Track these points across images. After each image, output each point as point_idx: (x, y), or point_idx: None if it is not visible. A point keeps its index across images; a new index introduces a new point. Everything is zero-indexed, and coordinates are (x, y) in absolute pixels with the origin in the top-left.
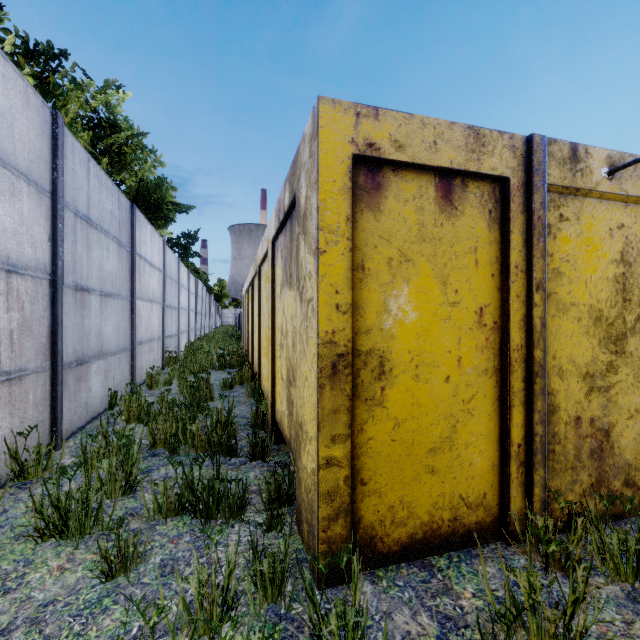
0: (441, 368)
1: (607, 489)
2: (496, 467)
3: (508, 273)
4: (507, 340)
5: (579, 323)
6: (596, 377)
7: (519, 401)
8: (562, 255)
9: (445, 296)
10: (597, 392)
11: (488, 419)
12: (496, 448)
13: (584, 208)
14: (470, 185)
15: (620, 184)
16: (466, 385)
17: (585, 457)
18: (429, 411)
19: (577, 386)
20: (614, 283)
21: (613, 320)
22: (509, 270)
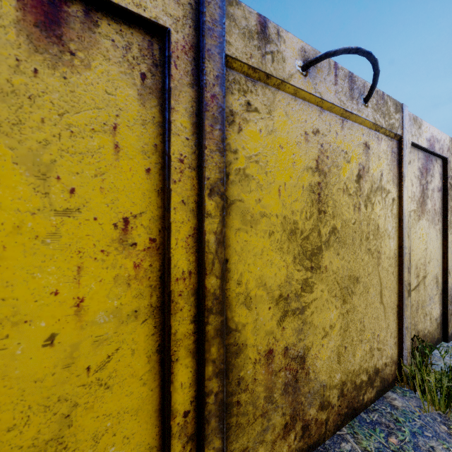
0: (35, 323)
1: (302, 422)
2: (155, 450)
3: (168, 168)
4: (167, 266)
5: (271, 238)
6: (291, 299)
7: (186, 351)
8: (250, 153)
9: (45, 198)
10: (292, 316)
11: (140, 384)
12: (155, 423)
13: (277, 102)
14: (103, 24)
15: (315, 84)
16: (95, 342)
17: (278, 395)
18: (2, 407)
19: (269, 313)
20: (310, 193)
21: (309, 233)
22: (169, 164)
